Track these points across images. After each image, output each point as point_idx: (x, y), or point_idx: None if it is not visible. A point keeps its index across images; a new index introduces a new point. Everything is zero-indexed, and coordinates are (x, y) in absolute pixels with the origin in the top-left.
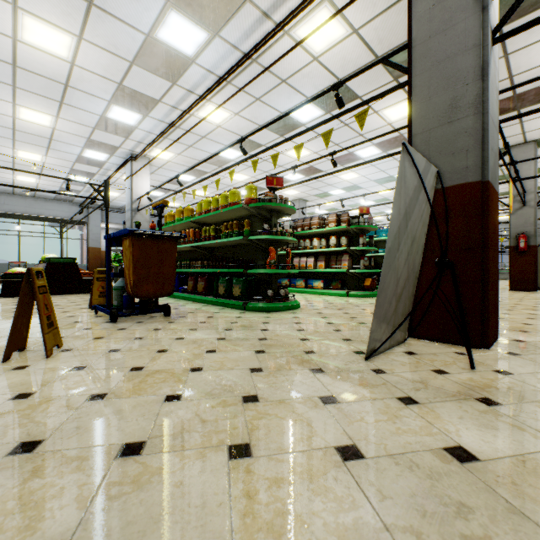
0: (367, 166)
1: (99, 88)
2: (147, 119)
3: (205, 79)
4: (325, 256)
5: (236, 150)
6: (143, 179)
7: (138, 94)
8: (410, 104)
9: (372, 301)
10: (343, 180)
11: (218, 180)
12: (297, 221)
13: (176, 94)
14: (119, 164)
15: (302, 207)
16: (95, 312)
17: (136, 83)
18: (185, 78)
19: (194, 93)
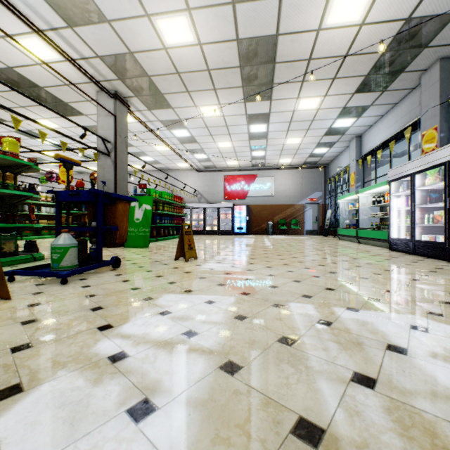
0: None
1: None
2: None
3: None
4: None
5: None
6: None
7: None
8: (117, 168)
9: None
10: None
11: None
12: None
13: None
14: None
15: None
16: (64, 282)
17: None
18: None
19: None
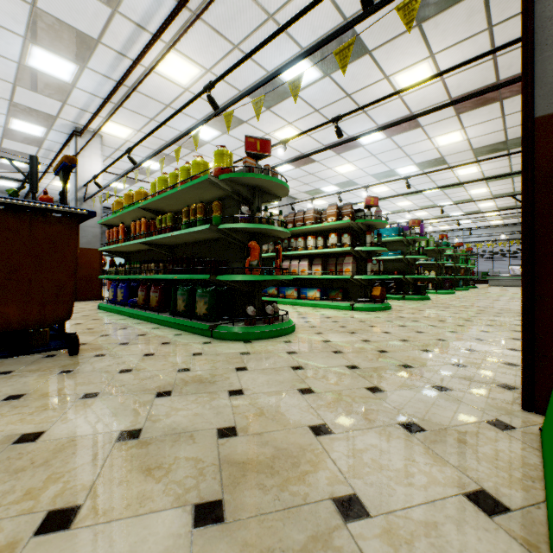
0: (366, 156)
1: (2, 10)
2: (86, 72)
3: (159, 5)
4: (322, 258)
5: (211, 128)
6: (93, 161)
7: (65, 26)
8: None
9: (387, 317)
10: (338, 174)
11: (179, 149)
12: (287, 216)
13: (121, 31)
14: (62, 142)
15: (292, 203)
16: None
17: (57, 6)
18: (129, 1)
19: (146, 30)
